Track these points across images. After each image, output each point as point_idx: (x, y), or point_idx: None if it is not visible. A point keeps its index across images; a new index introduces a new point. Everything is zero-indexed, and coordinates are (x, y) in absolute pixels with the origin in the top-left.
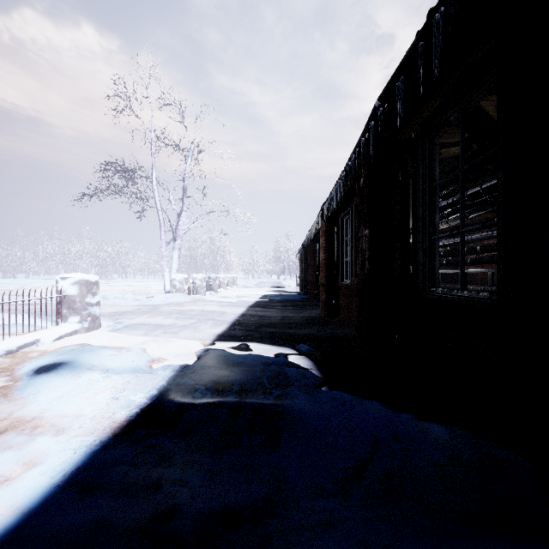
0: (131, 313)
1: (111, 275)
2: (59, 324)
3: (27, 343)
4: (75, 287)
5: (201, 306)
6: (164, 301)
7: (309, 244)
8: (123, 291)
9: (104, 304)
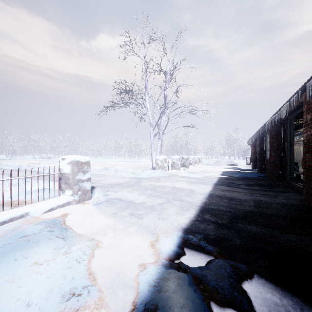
0: (120, 186)
1: (134, 156)
2: (60, 195)
3: (14, 217)
4: (69, 166)
5: (172, 182)
6: (149, 175)
7: (270, 128)
8: (135, 165)
9: (112, 175)
